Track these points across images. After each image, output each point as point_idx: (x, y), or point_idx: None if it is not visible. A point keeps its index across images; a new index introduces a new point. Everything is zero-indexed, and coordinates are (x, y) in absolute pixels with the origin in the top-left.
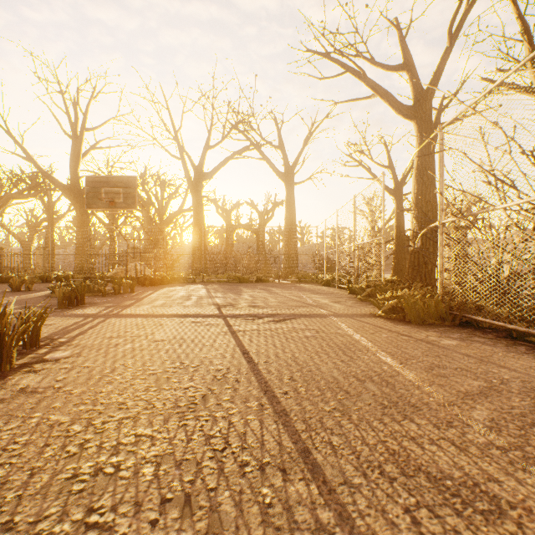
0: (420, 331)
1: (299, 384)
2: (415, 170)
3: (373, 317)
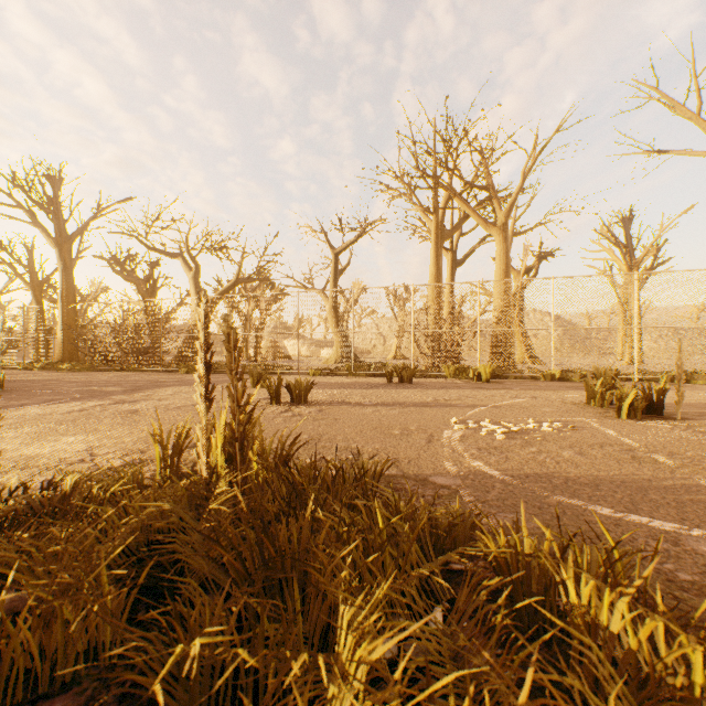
0: (84, 372)
1: (66, 376)
2: (63, 288)
3: (61, 372)
